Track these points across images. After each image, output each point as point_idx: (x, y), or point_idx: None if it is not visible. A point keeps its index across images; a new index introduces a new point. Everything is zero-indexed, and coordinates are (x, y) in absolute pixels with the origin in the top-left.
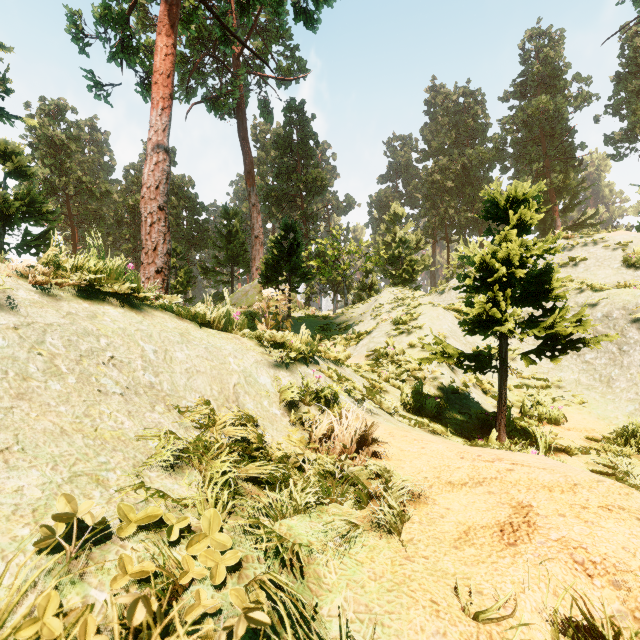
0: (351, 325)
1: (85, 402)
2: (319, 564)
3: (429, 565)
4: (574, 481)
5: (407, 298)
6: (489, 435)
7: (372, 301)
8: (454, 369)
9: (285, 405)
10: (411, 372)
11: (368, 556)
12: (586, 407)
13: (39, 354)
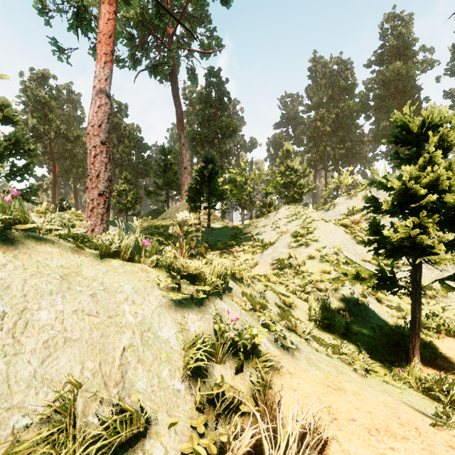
0: (256, 234)
1: None
2: None
3: None
4: None
5: (299, 214)
6: (398, 353)
7: (272, 216)
8: None
9: (192, 370)
10: (314, 283)
11: None
12: None
13: None
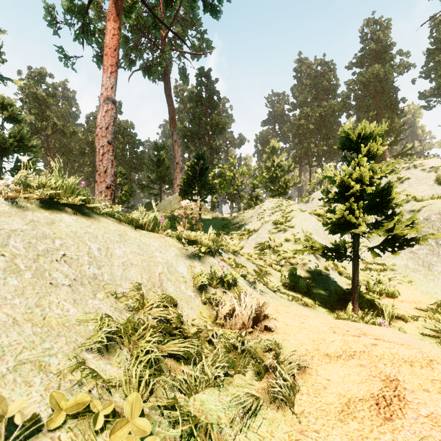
0: (243, 224)
1: (38, 294)
2: (227, 440)
3: (321, 440)
4: (429, 357)
5: (282, 206)
6: (345, 306)
7: (258, 208)
8: (318, 257)
9: (197, 288)
10: (287, 259)
11: (268, 430)
12: (413, 285)
13: (2, 255)
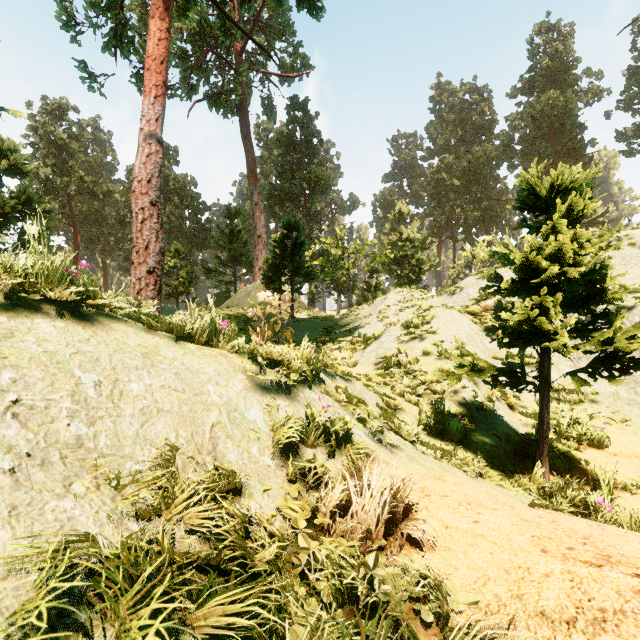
0: (356, 327)
1: None
2: None
3: None
4: None
5: (415, 299)
6: (525, 464)
7: (378, 302)
8: (475, 380)
9: (281, 450)
10: (428, 384)
11: None
12: (630, 426)
13: None
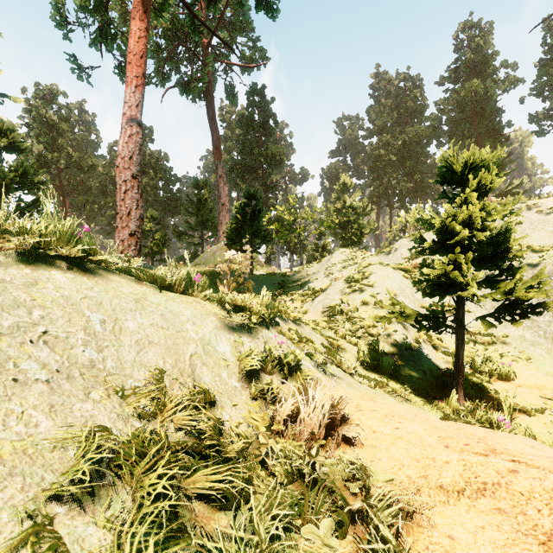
0: (307, 282)
1: None
2: None
3: None
4: None
5: (357, 258)
6: (445, 393)
7: (325, 261)
8: (405, 326)
9: (245, 376)
10: (365, 329)
11: None
12: (533, 363)
13: None
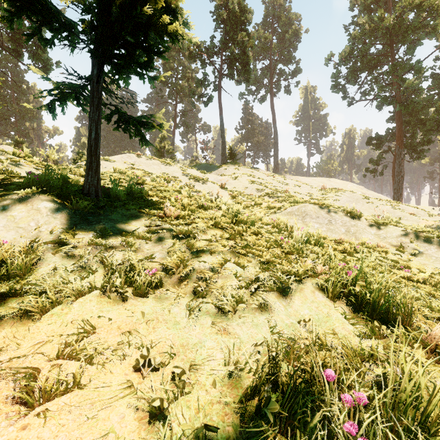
0: None
1: None
2: None
3: None
4: None
5: None
6: None
7: None
8: None
9: None
10: None
11: None
12: None
13: None
